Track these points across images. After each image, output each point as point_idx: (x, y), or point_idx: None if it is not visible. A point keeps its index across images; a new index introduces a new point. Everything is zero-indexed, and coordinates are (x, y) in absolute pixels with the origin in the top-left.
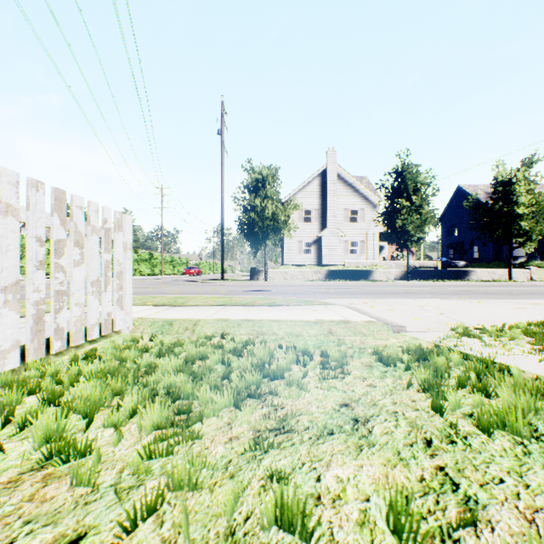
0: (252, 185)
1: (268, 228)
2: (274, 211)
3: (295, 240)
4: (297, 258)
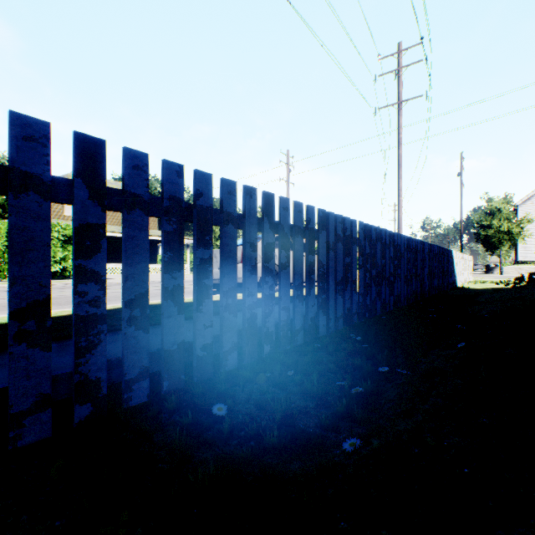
0: (489, 211)
1: (502, 238)
2: (508, 226)
3: (531, 239)
4: (534, 255)
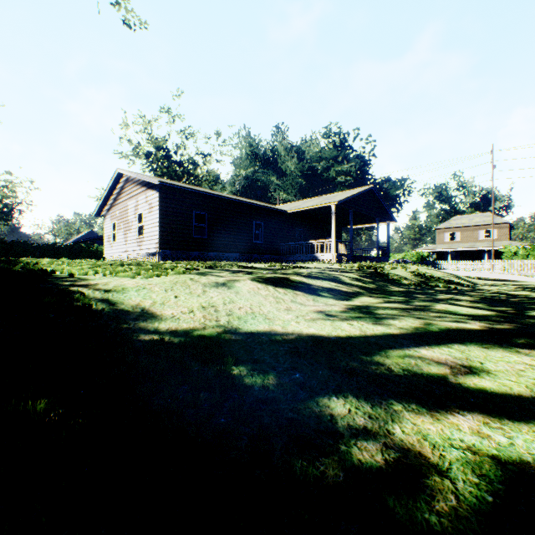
0: None
1: None
2: None
3: None
4: None
